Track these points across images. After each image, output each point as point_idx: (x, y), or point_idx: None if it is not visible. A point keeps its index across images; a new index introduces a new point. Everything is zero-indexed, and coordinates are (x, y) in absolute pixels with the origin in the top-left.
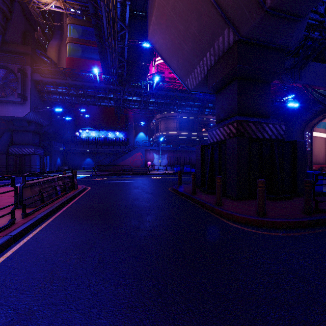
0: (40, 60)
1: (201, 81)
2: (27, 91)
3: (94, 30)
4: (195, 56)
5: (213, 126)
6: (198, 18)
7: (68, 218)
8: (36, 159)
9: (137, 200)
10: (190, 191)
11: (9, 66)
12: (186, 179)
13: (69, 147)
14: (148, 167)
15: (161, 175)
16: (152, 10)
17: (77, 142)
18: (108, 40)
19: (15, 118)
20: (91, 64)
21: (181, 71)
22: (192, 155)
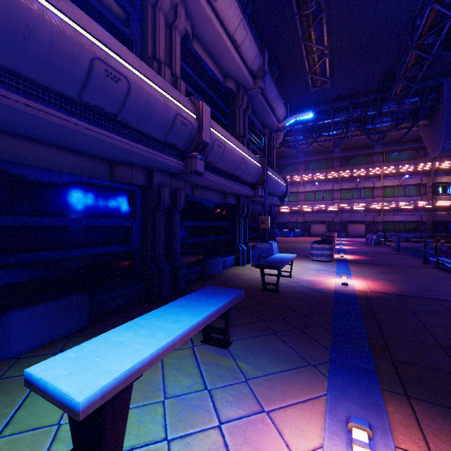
0: None
1: None
2: None
3: None
4: None
5: None
6: None
7: None
8: None
9: None
10: None
11: None
12: None
13: None
14: None
15: None
16: None
17: None
18: None
19: None
20: None
21: None
22: None
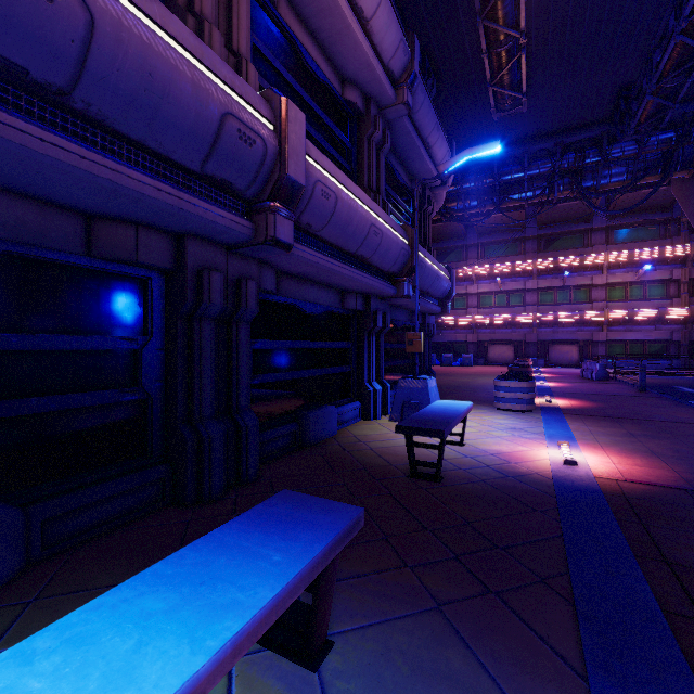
0: None
1: None
2: None
3: None
4: None
5: None
6: None
7: None
8: None
9: None
10: None
11: None
12: None
13: None
14: None
15: None
16: None
17: None
18: None
19: None
20: None
21: None
22: None
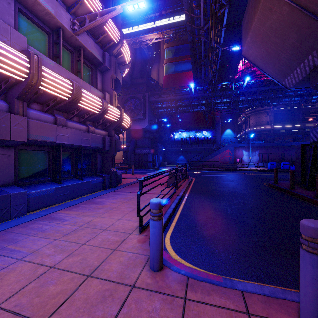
0: (150, 85)
1: (302, 79)
2: (146, 110)
3: (190, 52)
4: (294, 60)
5: (316, 124)
6: (296, 31)
7: (197, 193)
8: (150, 157)
9: (237, 189)
10: (288, 186)
11: (137, 96)
12: (283, 176)
13: (167, 147)
14: (237, 163)
15: (252, 172)
16: (247, 32)
17: (172, 142)
18: (203, 60)
19: (139, 130)
20: (183, 76)
21: (277, 73)
22: (292, 150)
